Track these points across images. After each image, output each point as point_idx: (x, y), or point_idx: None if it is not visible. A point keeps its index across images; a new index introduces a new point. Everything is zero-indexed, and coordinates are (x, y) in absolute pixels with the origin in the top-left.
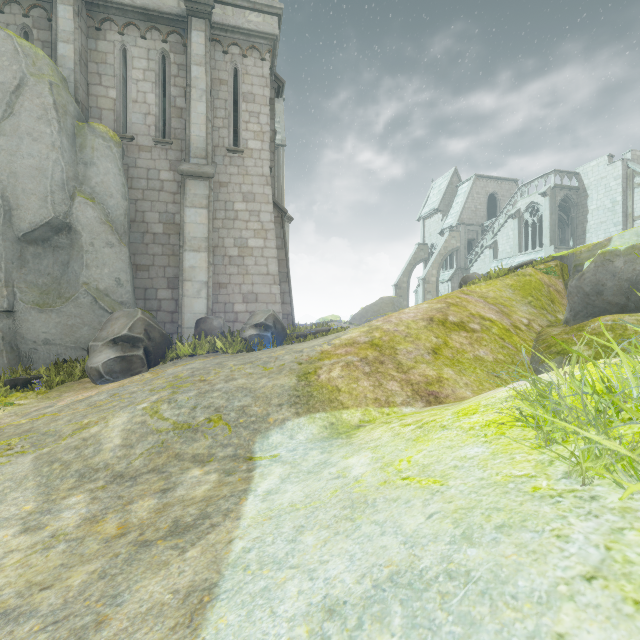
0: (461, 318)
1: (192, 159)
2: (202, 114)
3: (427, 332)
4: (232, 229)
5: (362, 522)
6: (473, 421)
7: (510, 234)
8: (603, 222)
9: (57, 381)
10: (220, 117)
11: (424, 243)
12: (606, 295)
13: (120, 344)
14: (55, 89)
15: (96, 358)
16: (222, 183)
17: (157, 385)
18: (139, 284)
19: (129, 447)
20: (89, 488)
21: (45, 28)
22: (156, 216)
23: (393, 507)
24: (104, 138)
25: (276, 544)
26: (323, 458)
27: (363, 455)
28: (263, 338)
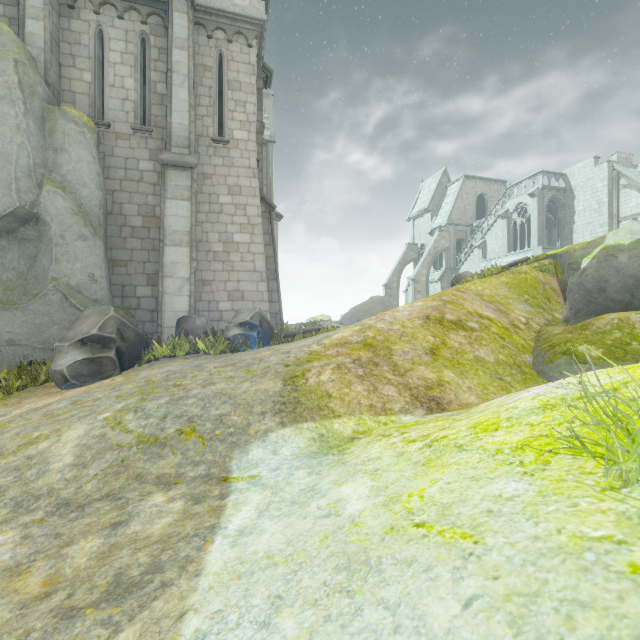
0: (458, 316)
1: (173, 148)
2: (184, 101)
3: (424, 331)
4: (217, 223)
5: (364, 600)
6: (498, 441)
7: (499, 234)
8: (589, 223)
9: (17, 386)
10: (204, 105)
11: (414, 243)
12: (609, 292)
13: (89, 345)
14: (21, 67)
15: (61, 360)
16: (206, 175)
17: (126, 391)
18: (116, 280)
19: (81, 467)
20: (23, 522)
21: (12, 4)
22: (135, 208)
23: (408, 576)
24: (77, 123)
25: (241, 629)
26: (311, 482)
27: (360, 482)
28: (248, 338)
